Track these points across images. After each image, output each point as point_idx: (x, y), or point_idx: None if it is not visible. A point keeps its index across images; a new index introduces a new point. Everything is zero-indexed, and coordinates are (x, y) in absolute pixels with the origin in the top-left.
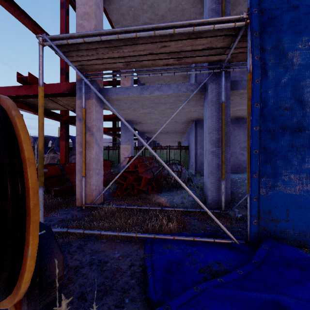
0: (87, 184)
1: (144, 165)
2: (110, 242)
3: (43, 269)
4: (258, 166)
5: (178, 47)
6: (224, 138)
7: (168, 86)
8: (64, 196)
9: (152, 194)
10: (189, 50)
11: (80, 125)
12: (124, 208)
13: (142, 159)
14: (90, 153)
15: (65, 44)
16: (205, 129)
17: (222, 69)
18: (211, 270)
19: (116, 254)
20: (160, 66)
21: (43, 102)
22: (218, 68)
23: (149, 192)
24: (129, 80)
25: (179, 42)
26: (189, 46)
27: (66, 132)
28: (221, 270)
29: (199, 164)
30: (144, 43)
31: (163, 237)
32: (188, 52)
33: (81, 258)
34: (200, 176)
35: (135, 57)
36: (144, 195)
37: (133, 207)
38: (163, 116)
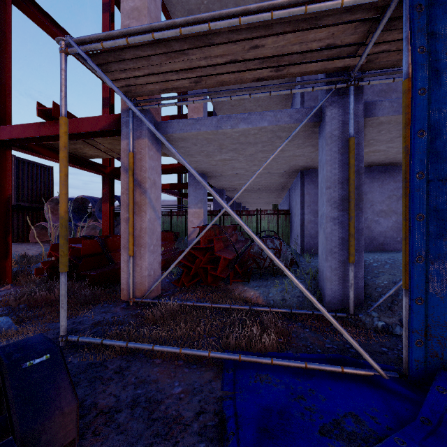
0: (136, 268)
1: (223, 239)
2: (167, 365)
3: (38, 431)
4: (425, 243)
5: (279, 47)
6: (353, 195)
7: (261, 116)
8: (104, 285)
9: (235, 284)
10: (296, 52)
11: (126, 178)
12: (191, 305)
13: (219, 230)
14: (141, 220)
15: (101, 51)
16: (320, 182)
17: (349, 82)
18: (342, 430)
19: (177, 387)
20: (247, 82)
21: (67, 141)
22: (343, 81)
23: (231, 280)
24: (200, 111)
25: (280, 38)
26: (296, 45)
27: (110, 191)
28: (362, 432)
29: (307, 238)
30: (223, 43)
31: (255, 359)
32: (294, 55)
33: (119, 393)
34: (311, 256)
35: (208, 69)
36: (223, 285)
37: (205, 305)
38: (252, 165)
